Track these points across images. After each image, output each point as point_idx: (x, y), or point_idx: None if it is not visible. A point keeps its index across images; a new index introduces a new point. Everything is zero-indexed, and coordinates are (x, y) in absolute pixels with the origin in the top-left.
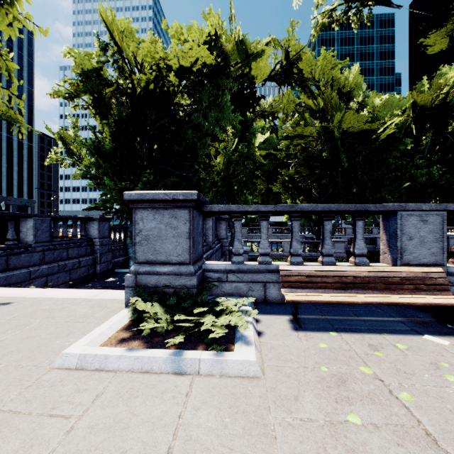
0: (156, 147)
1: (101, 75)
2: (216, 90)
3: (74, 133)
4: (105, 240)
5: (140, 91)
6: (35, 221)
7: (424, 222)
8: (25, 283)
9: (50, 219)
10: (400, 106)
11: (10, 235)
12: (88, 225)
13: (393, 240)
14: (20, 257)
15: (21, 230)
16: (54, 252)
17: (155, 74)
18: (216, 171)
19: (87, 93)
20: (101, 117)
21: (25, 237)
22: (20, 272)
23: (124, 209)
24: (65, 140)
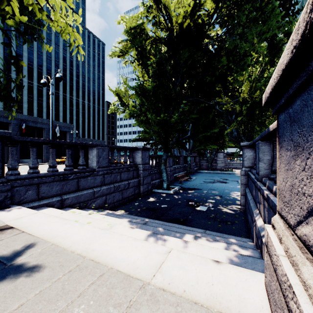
0: (185, 85)
1: (143, 32)
2: (258, 3)
3: (125, 89)
4: (146, 165)
5: (176, 30)
6: (98, 150)
7: None
8: (90, 201)
9: (108, 148)
10: None
11: (81, 161)
12: (134, 153)
13: None
14: (87, 180)
15: (89, 157)
16: (111, 175)
17: (193, 3)
18: (239, 102)
19: (133, 49)
20: (143, 66)
21: (91, 163)
22: (87, 192)
23: (160, 140)
24: (119, 95)
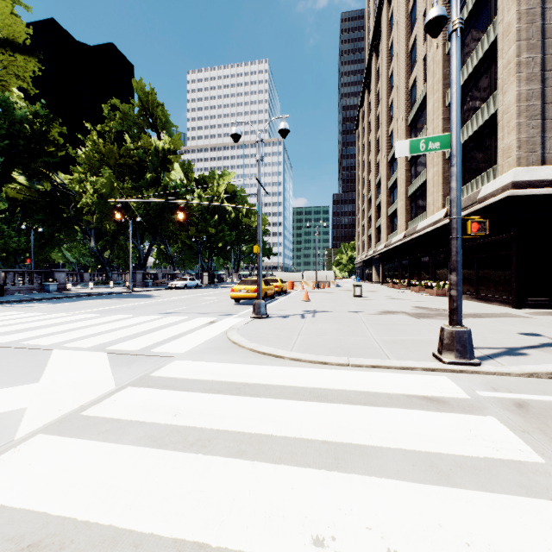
0: None
1: None
2: None
3: None
4: None
5: None
6: None
7: (10, 275)
8: None
9: None
10: (0, 206)
11: None
12: None
13: (4, 278)
14: None
15: None
16: None
17: None
18: None
19: None
20: None
21: None
22: None
23: None
24: None
